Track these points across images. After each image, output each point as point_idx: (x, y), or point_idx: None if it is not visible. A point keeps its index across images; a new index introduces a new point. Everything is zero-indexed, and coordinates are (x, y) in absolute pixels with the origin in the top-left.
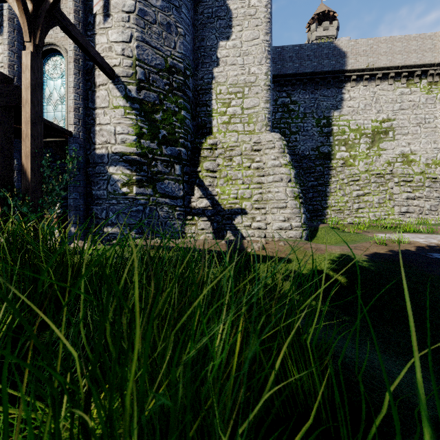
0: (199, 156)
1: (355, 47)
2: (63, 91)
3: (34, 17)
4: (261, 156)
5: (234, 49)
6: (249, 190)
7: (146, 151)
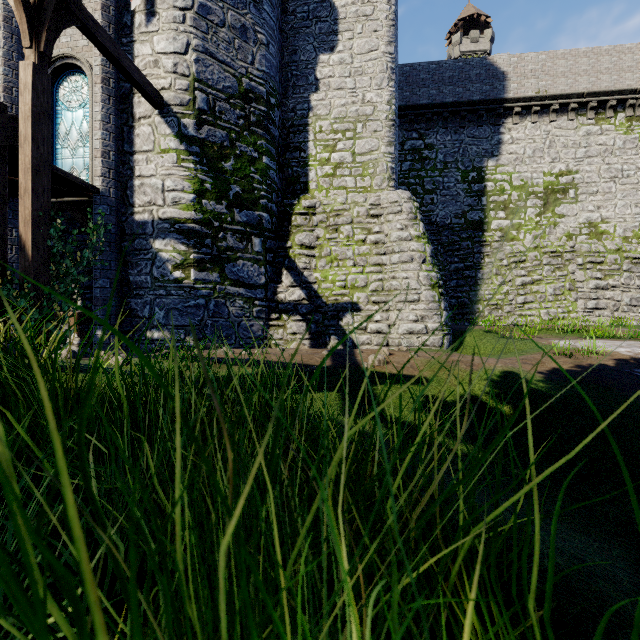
0: (289, 225)
1: (520, 65)
2: (86, 127)
3: (38, 10)
4: (382, 224)
5: (341, 66)
6: (364, 275)
7: (210, 217)
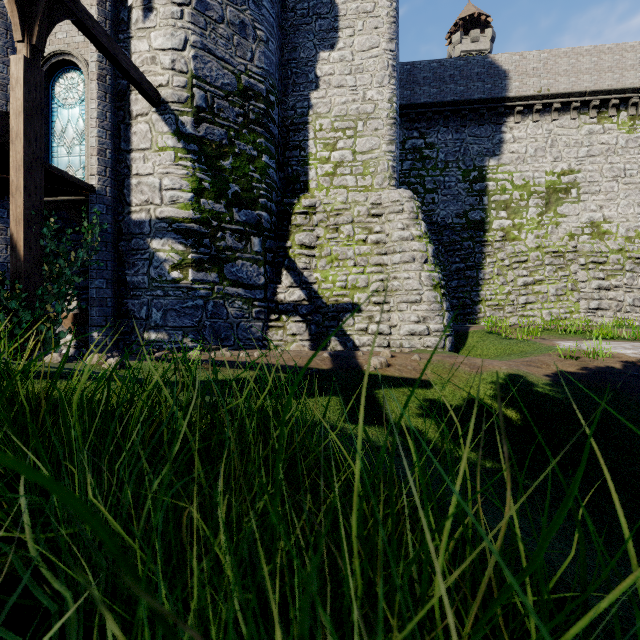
0: (289, 224)
1: (521, 64)
2: (82, 125)
3: (30, 3)
4: (383, 224)
5: (341, 64)
6: (365, 275)
7: (209, 216)
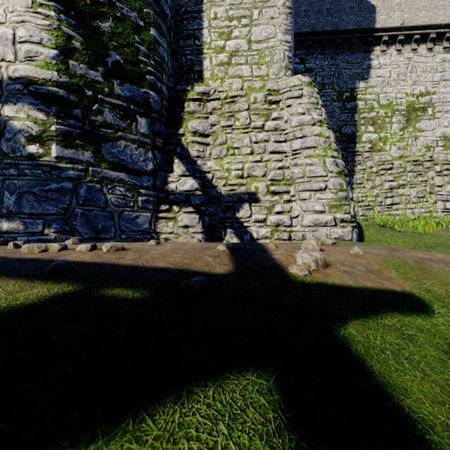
0: (182, 111)
1: None
2: None
3: None
4: (280, 111)
5: None
6: (263, 163)
7: (80, 83)
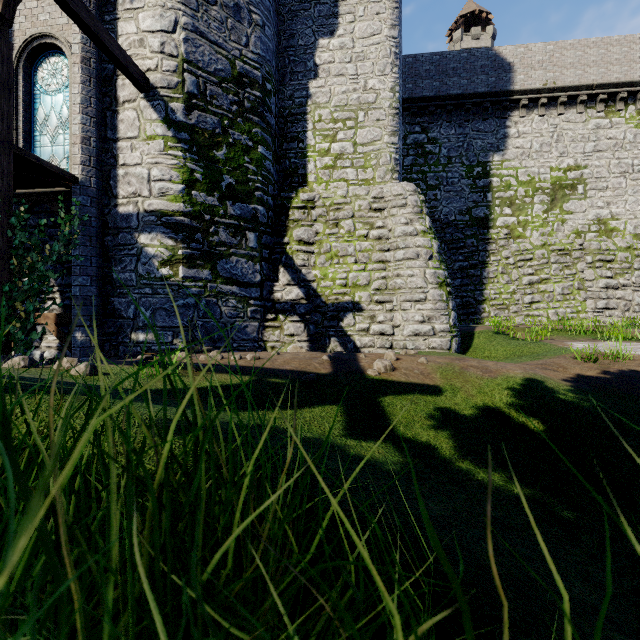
0: (287, 219)
1: (527, 56)
2: (66, 113)
3: None
4: (385, 219)
5: (341, 51)
6: (366, 272)
7: (201, 209)
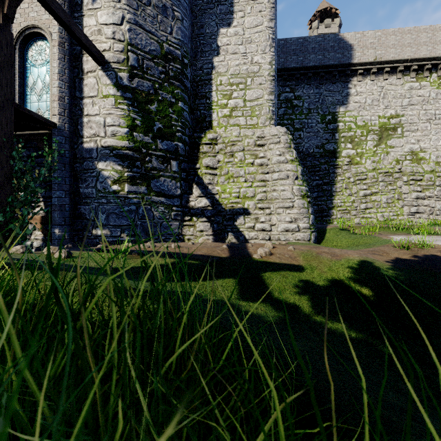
0: (198, 152)
1: (362, 40)
2: (48, 79)
3: None
4: (265, 151)
5: (235, 37)
6: (253, 188)
7: (140, 145)
